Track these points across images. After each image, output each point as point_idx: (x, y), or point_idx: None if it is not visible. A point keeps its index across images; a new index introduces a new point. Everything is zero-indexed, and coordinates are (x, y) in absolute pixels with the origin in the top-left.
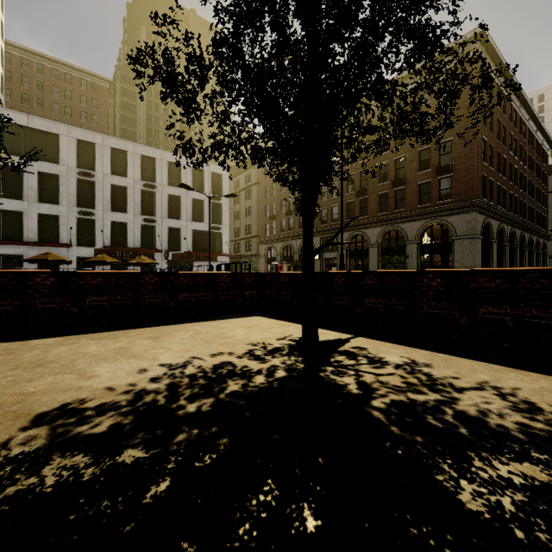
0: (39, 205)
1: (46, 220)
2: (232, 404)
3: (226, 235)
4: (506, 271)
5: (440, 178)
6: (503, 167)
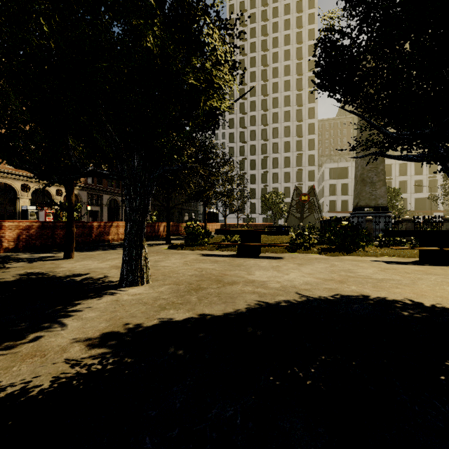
0: (341, 197)
1: (343, 202)
2: None
3: (440, 198)
4: None
5: None
6: None
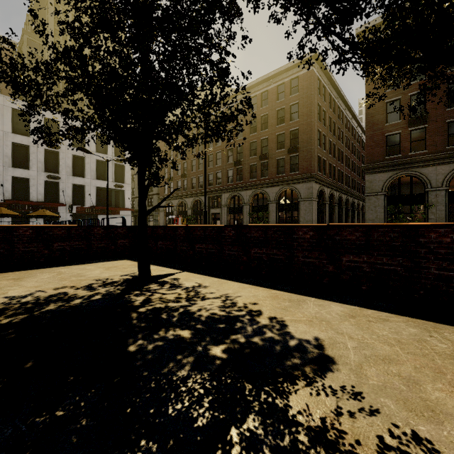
0: None
1: None
2: (39, 317)
3: (128, 192)
4: (263, 226)
5: (291, 156)
6: (333, 151)
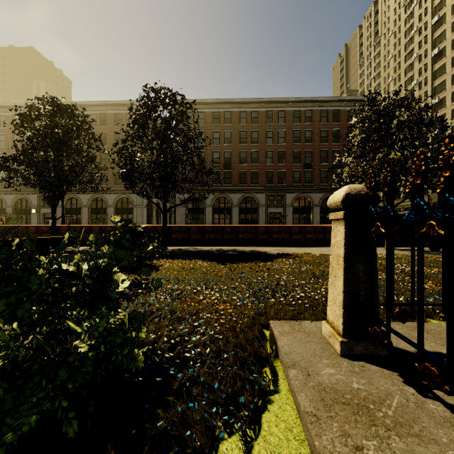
0: None
1: None
2: None
3: None
4: (113, 226)
5: None
6: None
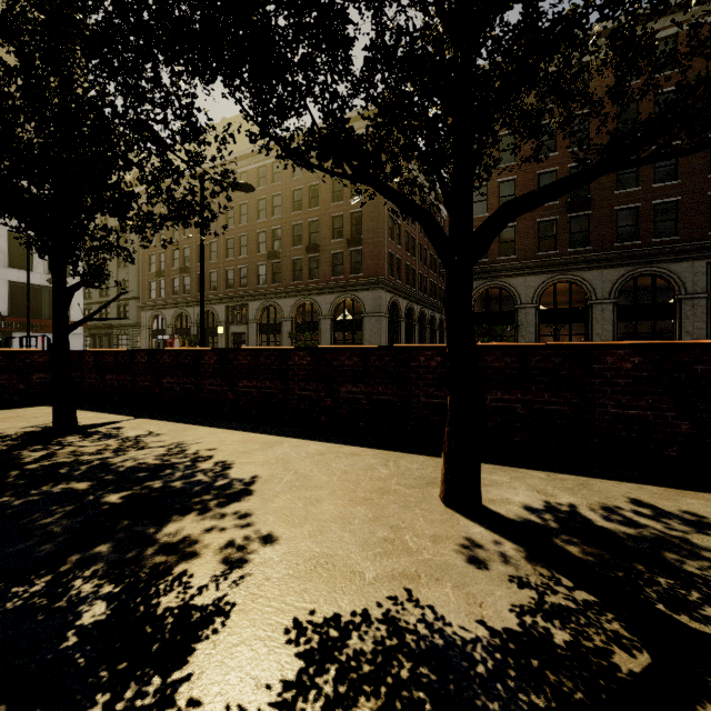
0: None
1: None
2: None
3: (78, 293)
4: (253, 349)
5: (351, 249)
6: (413, 247)
